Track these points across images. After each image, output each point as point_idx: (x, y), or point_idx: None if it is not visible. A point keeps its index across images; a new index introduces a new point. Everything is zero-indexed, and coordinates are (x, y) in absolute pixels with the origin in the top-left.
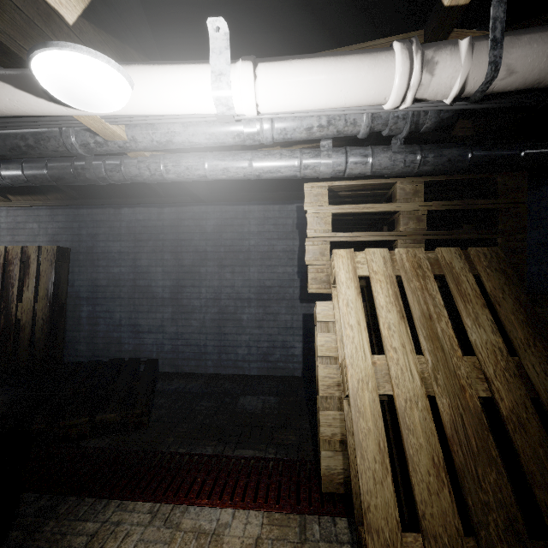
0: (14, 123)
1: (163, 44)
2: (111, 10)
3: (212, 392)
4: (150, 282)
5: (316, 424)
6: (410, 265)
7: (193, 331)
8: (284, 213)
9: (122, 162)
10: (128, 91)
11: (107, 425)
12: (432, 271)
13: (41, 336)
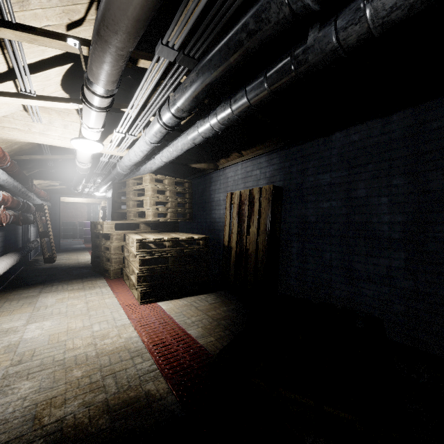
0: None
1: None
2: None
3: None
4: (369, 217)
5: None
6: None
7: None
8: None
9: None
10: None
11: None
12: None
13: (261, 265)
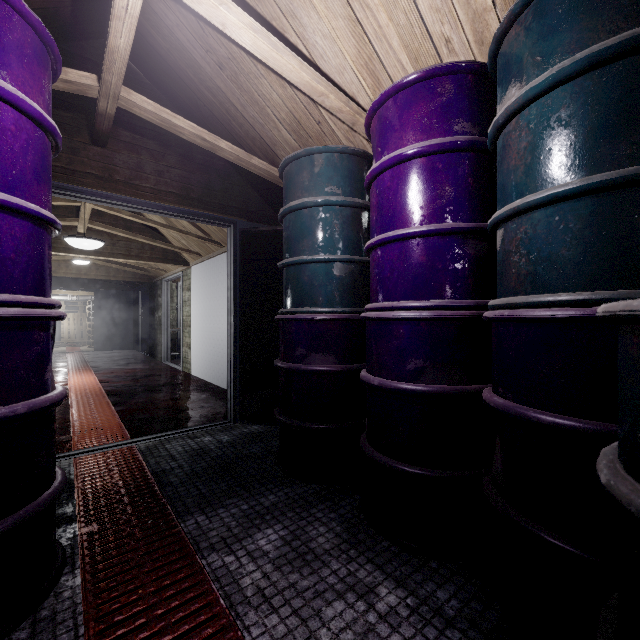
0: None
1: None
2: None
3: None
4: None
5: None
6: (77, 315)
7: None
8: None
9: None
10: None
11: None
12: (81, 316)
13: None
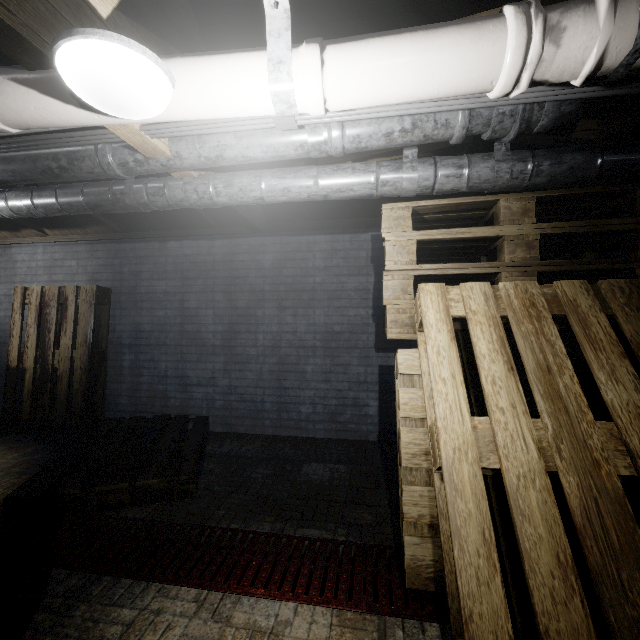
0: (44, 141)
1: (213, 43)
2: (152, 3)
3: (271, 457)
4: (199, 326)
5: (396, 500)
6: (520, 303)
7: (249, 385)
8: (356, 244)
9: (165, 184)
10: (168, 89)
11: (149, 492)
12: (550, 310)
13: (79, 387)
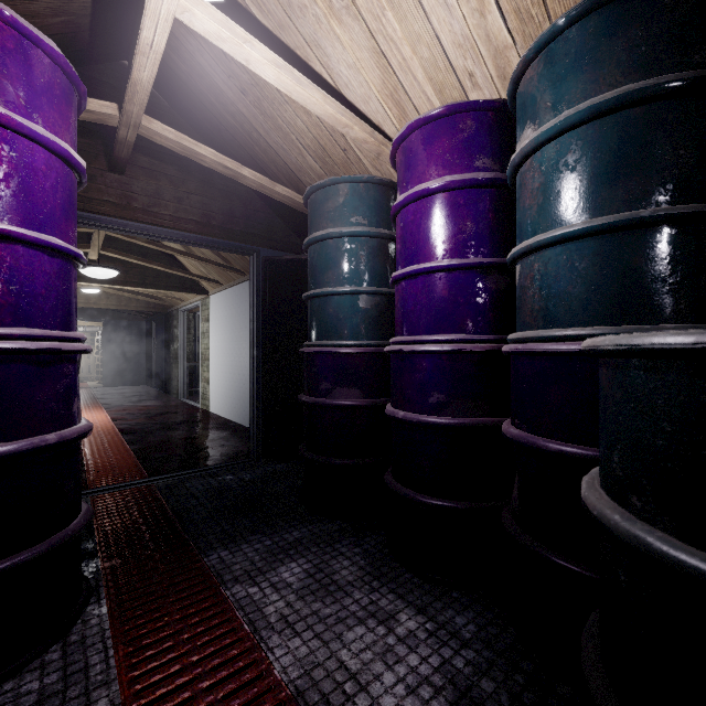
0: None
1: None
2: None
3: None
4: None
5: None
6: None
7: None
8: None
9: None
10: None
11: None
12: None
13: None
